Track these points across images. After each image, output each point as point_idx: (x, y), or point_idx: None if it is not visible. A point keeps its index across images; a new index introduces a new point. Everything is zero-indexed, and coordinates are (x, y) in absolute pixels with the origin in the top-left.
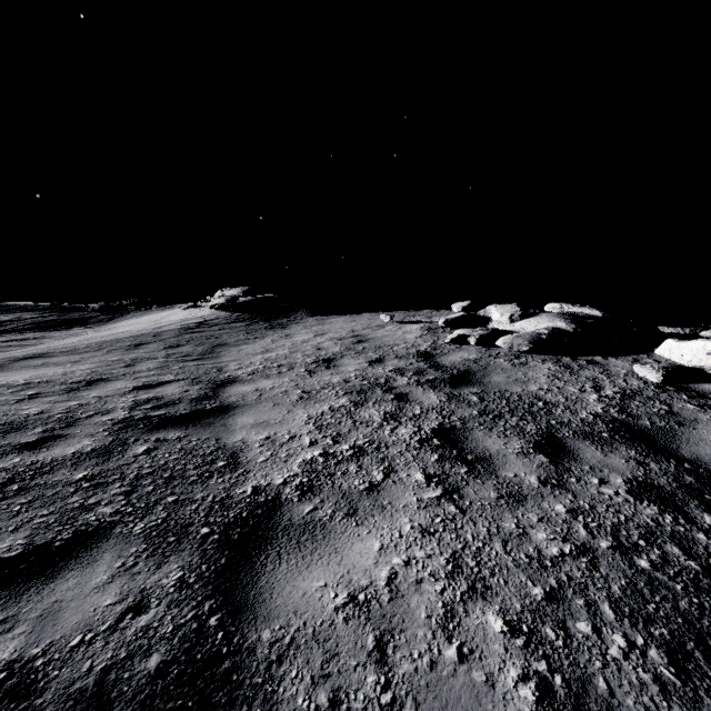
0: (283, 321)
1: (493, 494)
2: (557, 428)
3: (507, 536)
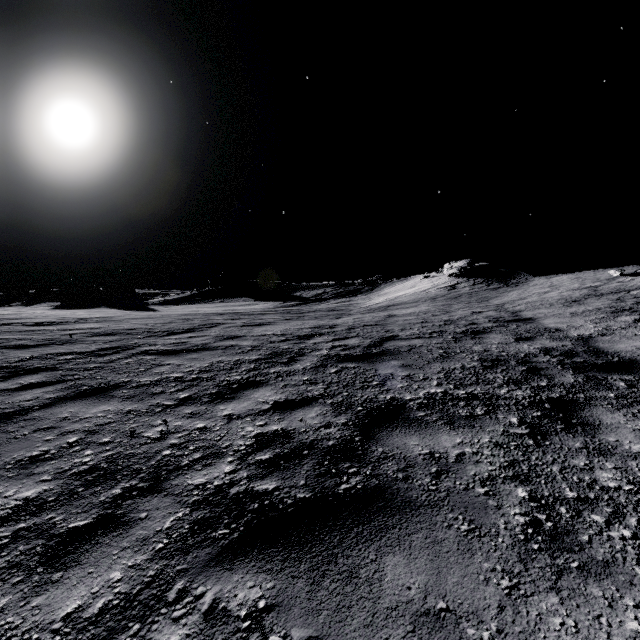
0: (512, 282)
1: None
2: None
3: None
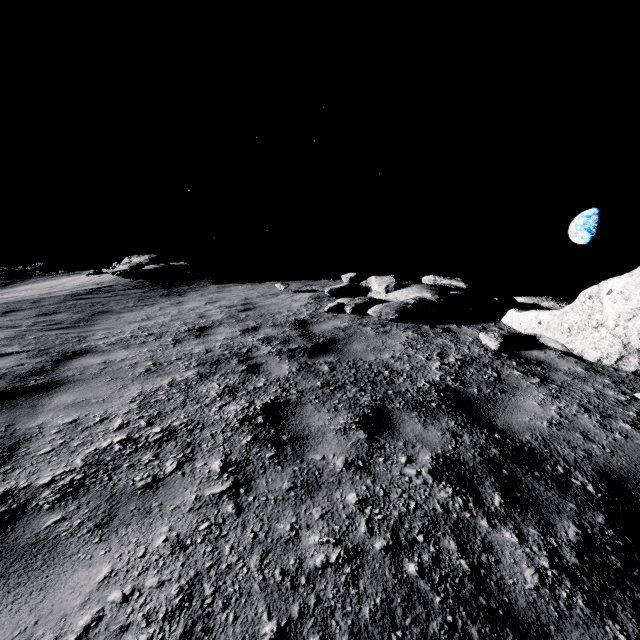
0: (184, 288)
1: (286, 485)
2: (391, 398)
3: (273, 543)
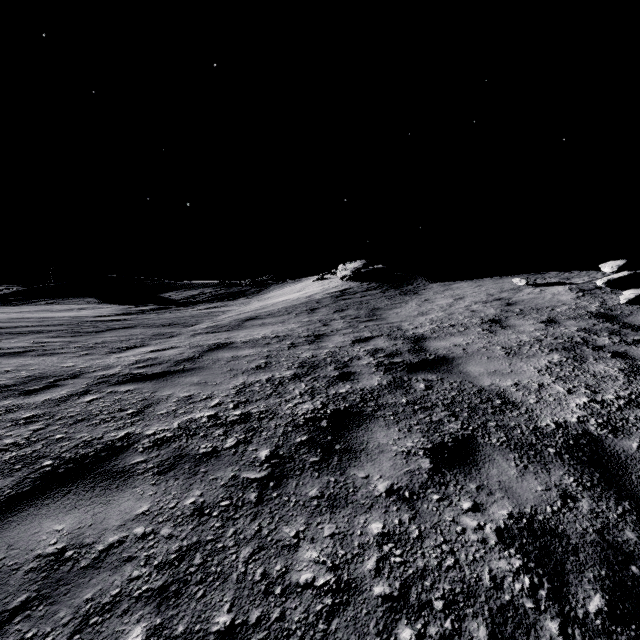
0: (410, 288)
1: None
2: None
3: None
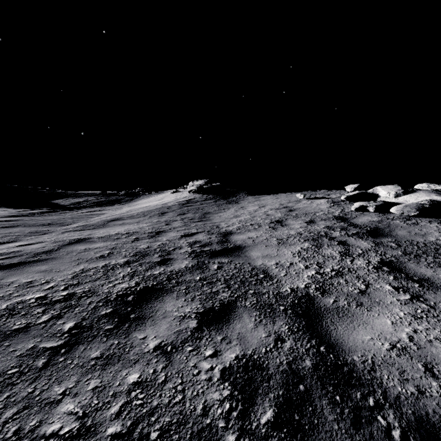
0: (234, 199)
1: None
2: None
3: None
